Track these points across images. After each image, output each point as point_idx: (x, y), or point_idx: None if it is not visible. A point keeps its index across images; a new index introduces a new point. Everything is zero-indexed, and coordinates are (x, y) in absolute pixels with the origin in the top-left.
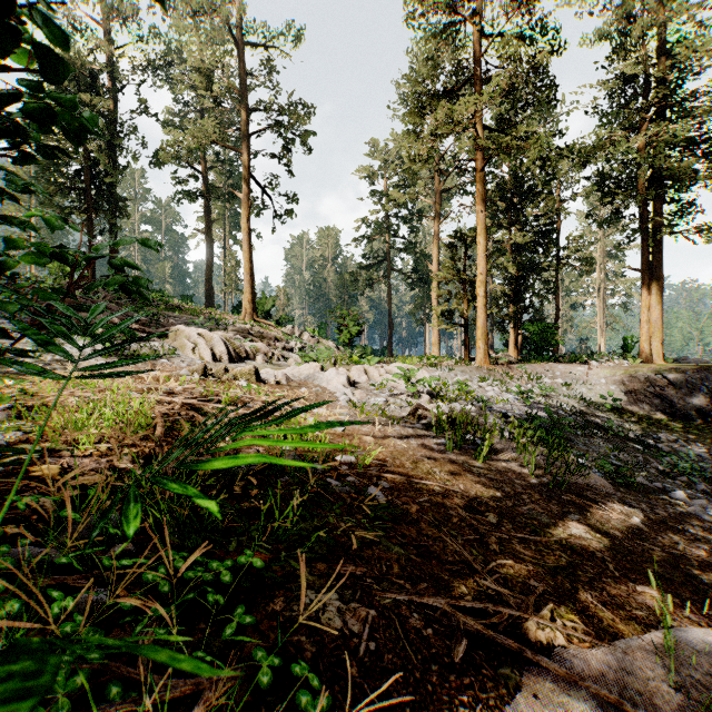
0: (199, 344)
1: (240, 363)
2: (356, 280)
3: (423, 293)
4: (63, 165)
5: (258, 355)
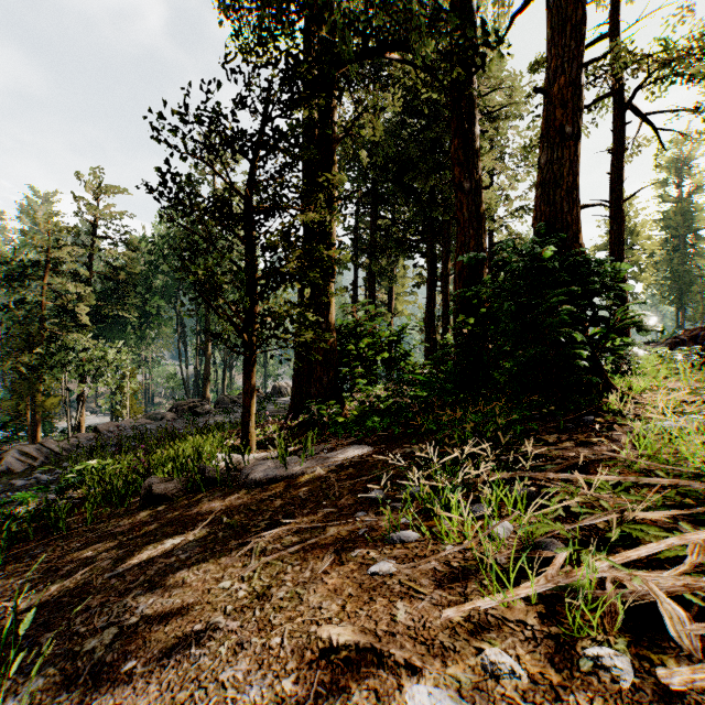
0: None
1: None
2: None
3: None
4: None
5: None
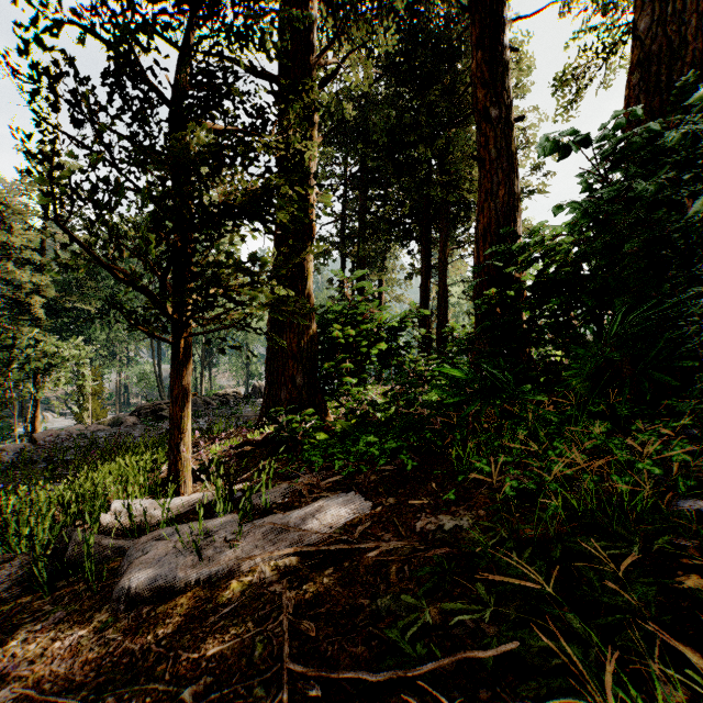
0: None
1: None
2: None
3: None
4: None
5: None
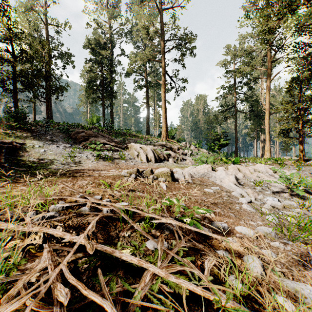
0: (140, 152)
1: (161, 162)
2: (216, 118)
3: (255, 122)
4: (94, 81)
5: (170, 158)
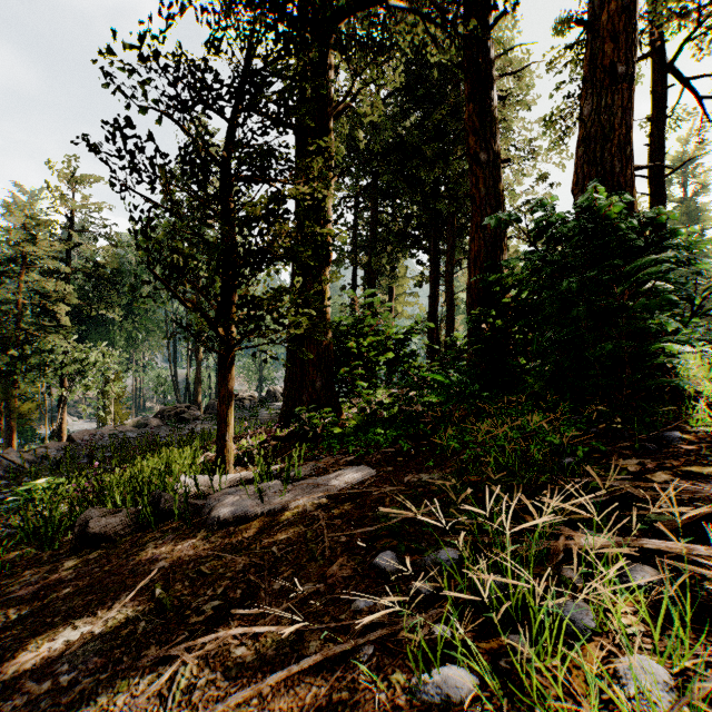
0: None
1: None
2: None
3: None
4: None
5: None
